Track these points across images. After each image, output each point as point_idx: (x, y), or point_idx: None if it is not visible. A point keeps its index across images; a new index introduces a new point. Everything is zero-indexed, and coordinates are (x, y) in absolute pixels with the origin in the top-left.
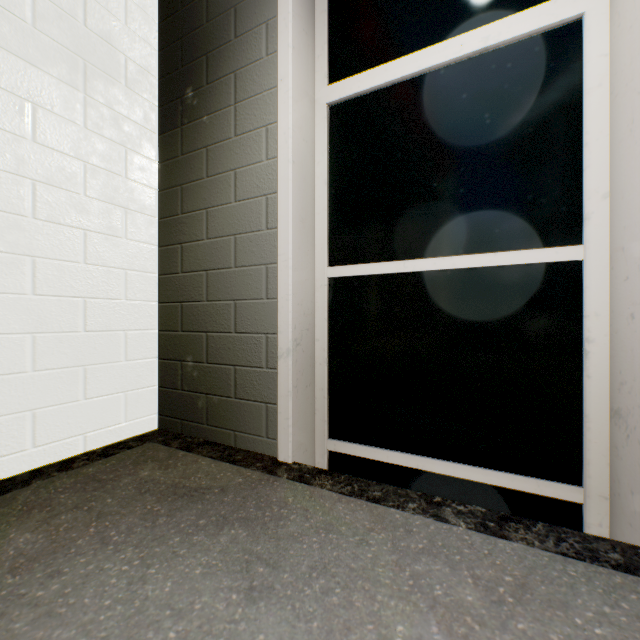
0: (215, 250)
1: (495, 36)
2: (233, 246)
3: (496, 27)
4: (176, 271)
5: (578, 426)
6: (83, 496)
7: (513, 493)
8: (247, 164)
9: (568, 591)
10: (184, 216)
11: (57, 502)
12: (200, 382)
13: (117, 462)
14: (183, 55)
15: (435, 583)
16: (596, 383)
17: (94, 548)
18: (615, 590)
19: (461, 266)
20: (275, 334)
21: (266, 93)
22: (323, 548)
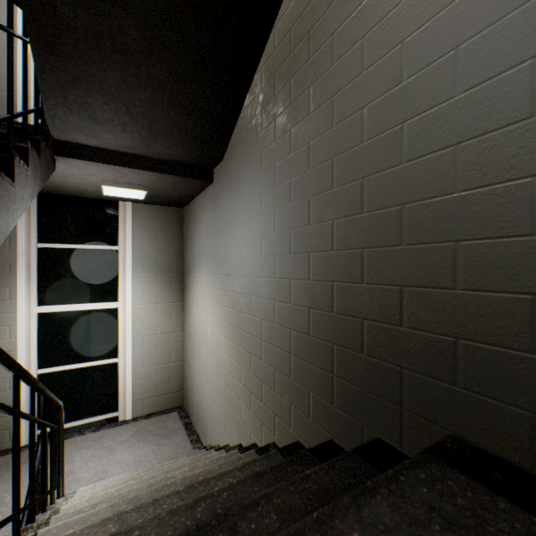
0: None
1: (99, 307)
2: None
3: (99, 304)
4: None
5: (118, 398)
6: None
7: (104, 419)
8: None
9: (110, 433)
10: None
11: None
12: None
13: None
14: None
15: (85, 445)
16: (122, 388)
17: None
18: (118, 429)
19: (90, 365)
20: None
21: (10, 313)
22: None
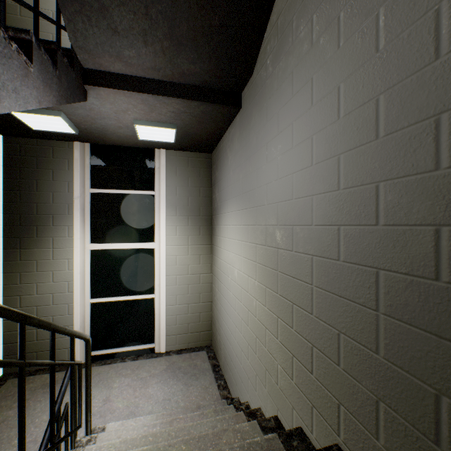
0: (42, 298)
1: (138, 246)
2: (52, 297)
3: (139, 244)
4: (17, 307)
5: (155, 331)
6: (12, 400)
7: (142, 349)
8: (59, 270)
9: (145, 364)
10: (22, 285)
11: (5, 404)
12: (33, 348)
13: (7, 389)
14: (22, 221)
15: (124, 372)
16: (157, 322)
17: (39, 402)
18: (153, 361)
19: (131, 299)
20: (72, 325)
21: (68, 248)
22: (100, 377)
